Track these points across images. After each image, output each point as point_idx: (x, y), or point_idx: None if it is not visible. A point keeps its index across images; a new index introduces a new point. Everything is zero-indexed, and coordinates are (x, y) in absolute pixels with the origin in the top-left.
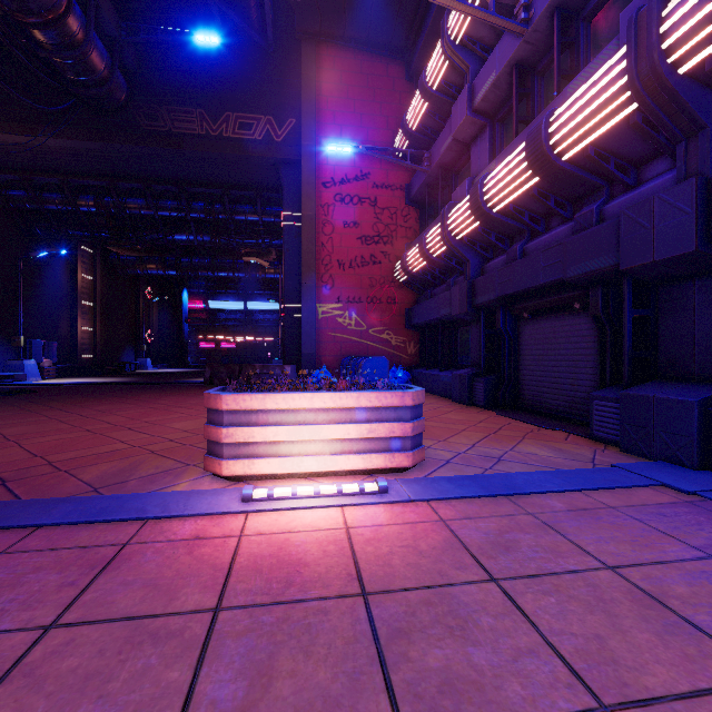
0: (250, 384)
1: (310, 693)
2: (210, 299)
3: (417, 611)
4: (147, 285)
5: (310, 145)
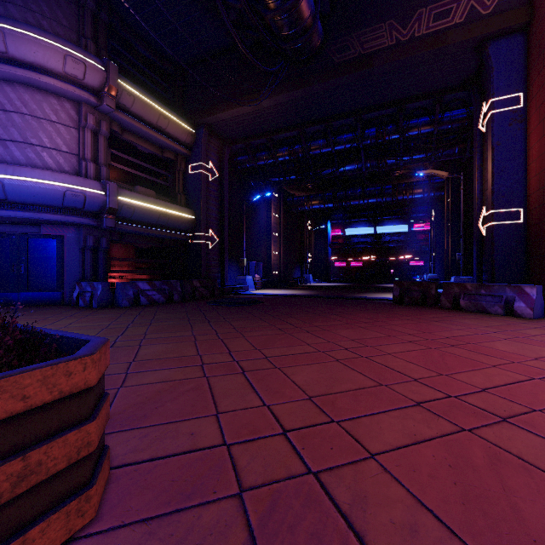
0: None
1: None
2: (346, 227)
3: None
4: (307, 219)
5: None
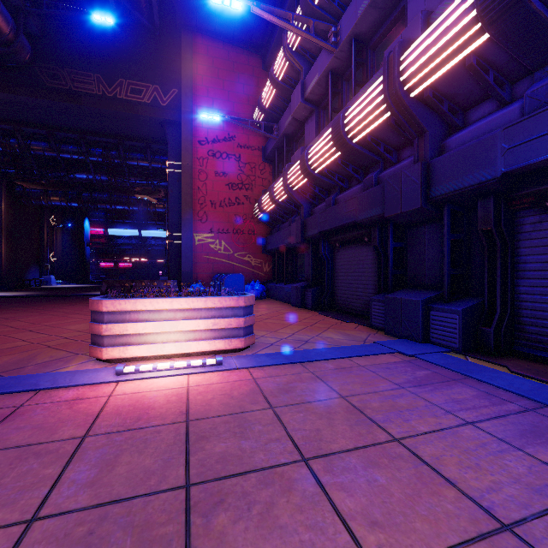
0: (127, 292)
1: (138, 470)
2: (109, 227)
3: (218, 426)
4: (51, 214)
5: (189, 111)
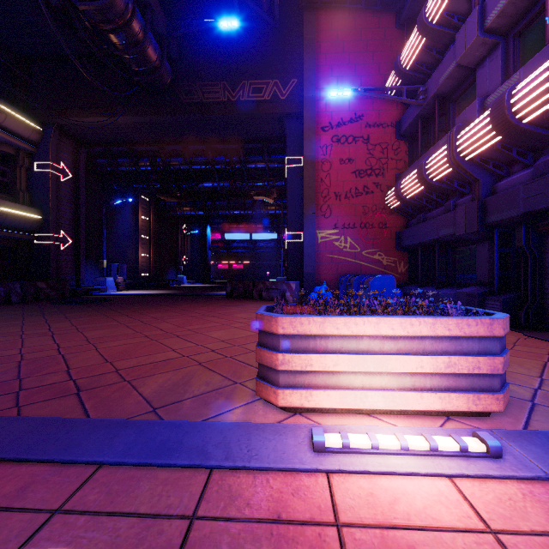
0: (300, 304)
1: None
2: (226, 232)
3: None
4: (183, 223)
5: (311, 96)
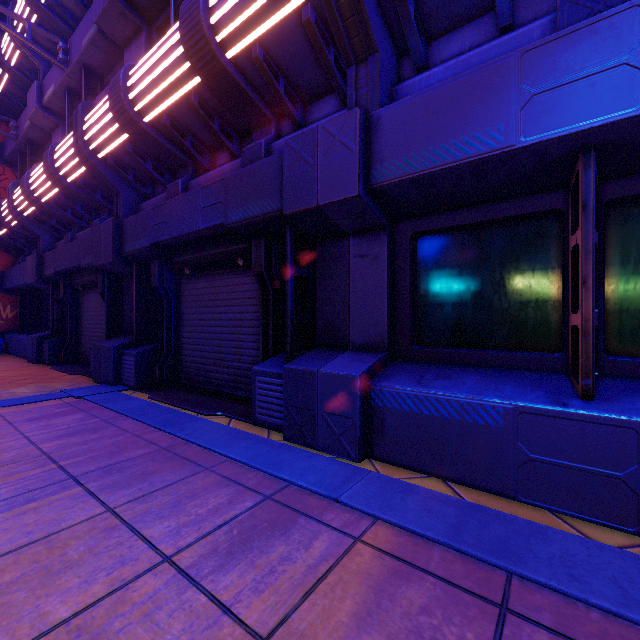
0: None
1: None
2: None
3: None
4: None
5: None
